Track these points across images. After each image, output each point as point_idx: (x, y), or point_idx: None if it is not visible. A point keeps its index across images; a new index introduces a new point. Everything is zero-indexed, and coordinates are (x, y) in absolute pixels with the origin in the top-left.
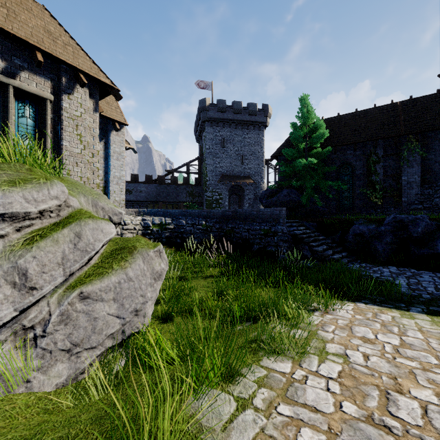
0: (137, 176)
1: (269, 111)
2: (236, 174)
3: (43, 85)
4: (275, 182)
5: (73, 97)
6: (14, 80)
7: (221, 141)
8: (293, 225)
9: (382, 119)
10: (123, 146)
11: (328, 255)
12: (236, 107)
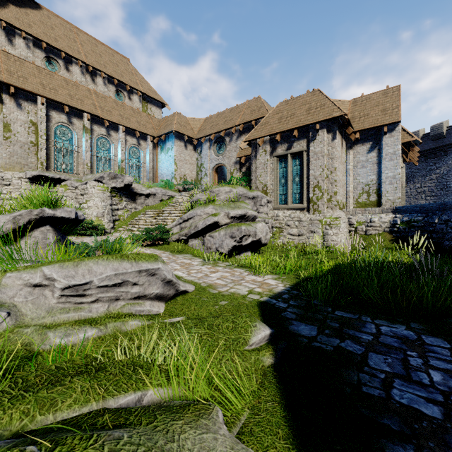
0: None
1: None
2: None
3: (303, 144)
4: None
5: (316, 140)
6: (289, 151)
7: None
8: None
9: None
10: (398, 144)
11: None
12: None
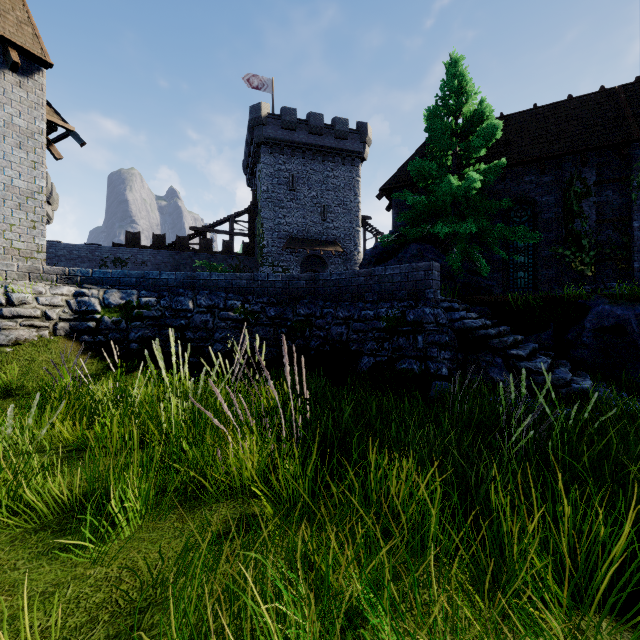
0: (137, 235)
1: (369, 134)
2: (314, 236)
3: None
4: (391, 232)
5: None
6: None
7: (288, 179)
8: (455, 308)
9: (590, 117)
10: (40, 116)
11: (568, 381)
12: (313, 123)
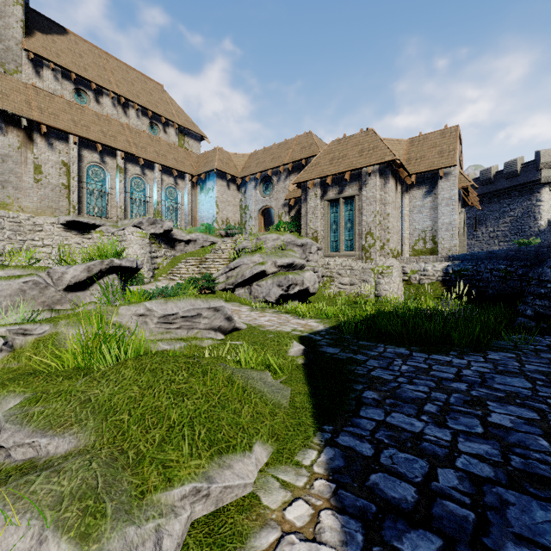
0: None
1: None
2: None
3: (355, 188)
4: None
5: (368, 185)
6: (341, 195)
7: None
8: None
9: None
10: (454, 188)
11: None
12: None
